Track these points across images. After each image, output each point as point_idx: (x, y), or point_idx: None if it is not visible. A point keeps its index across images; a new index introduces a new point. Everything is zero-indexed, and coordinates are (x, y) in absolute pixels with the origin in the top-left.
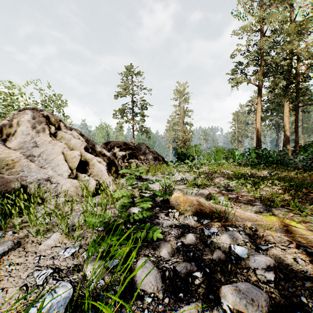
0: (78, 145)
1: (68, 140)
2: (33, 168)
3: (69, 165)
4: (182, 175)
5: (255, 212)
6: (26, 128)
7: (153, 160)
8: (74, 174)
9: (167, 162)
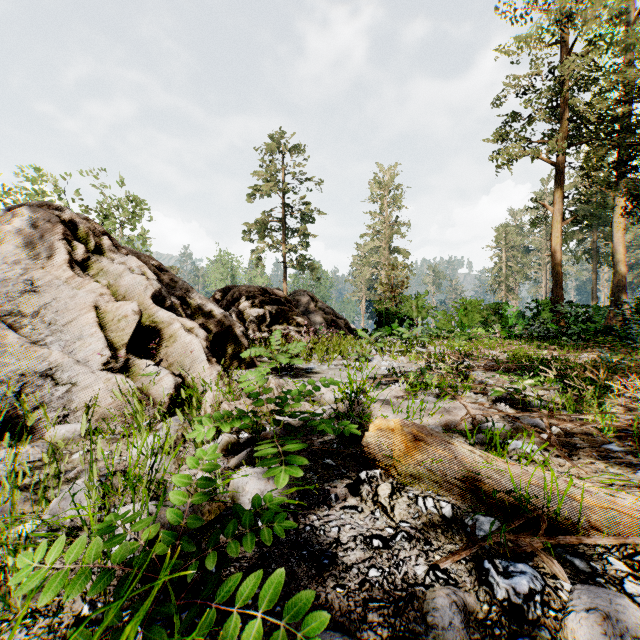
0: (138, 290)
1: (116, 276)
2: (15, 346)
3: (111, 337)
4: (389, 362)
5: (628, 485)
6: (15, 248)
7: (324, 327)
8: (120, 360)
9: (357, 331)
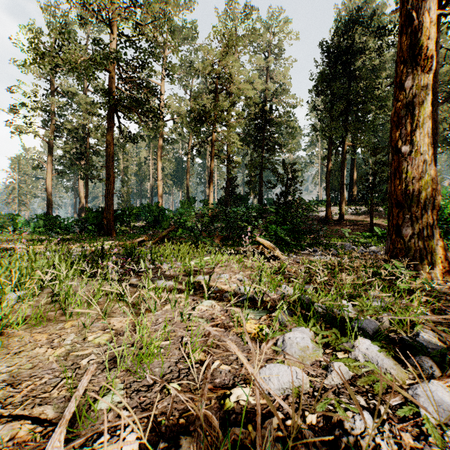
0: None
1: None
2: None
3: None
4: None
5: None
6: None
7: None
8: None
9: None
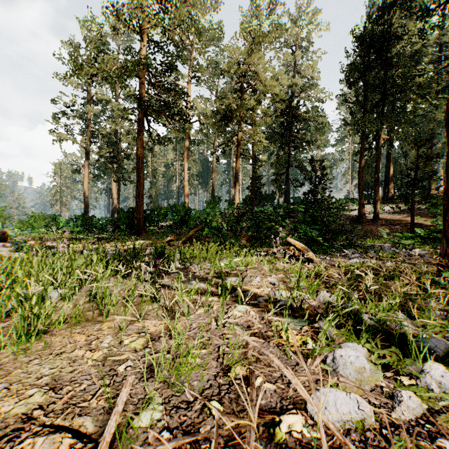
0: None
1: None
2: None
3: None
4: None
5: None
6: None
7: None
8: None
9: None
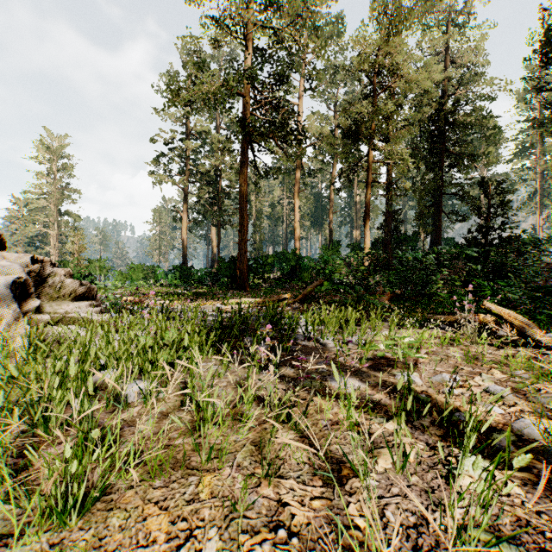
0: None
1: None
2: None
3: None
4: None
5: None
6: None
7: None
8: None
9: None
